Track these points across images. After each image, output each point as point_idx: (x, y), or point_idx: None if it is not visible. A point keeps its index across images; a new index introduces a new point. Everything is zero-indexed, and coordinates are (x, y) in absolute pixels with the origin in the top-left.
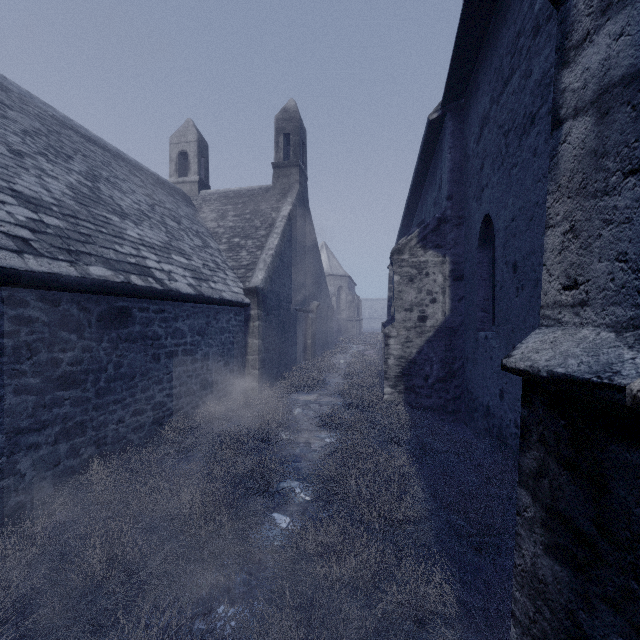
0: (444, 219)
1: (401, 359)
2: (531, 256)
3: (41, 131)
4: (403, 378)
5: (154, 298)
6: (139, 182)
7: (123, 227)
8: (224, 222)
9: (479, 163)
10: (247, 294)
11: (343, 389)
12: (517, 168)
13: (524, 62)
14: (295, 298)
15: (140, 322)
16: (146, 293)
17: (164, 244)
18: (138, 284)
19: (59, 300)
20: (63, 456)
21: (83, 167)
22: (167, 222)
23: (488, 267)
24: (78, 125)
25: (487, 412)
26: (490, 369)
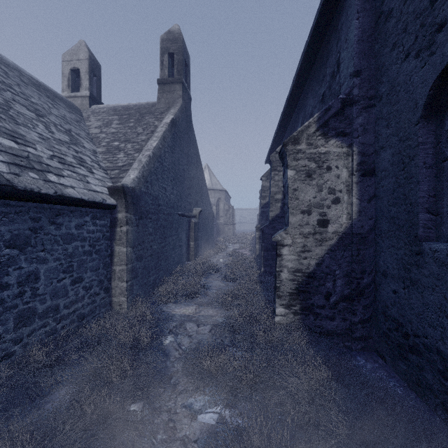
0: (349, 101)
1: (297, 272)
2: None
3: None
4: (299, 296)
5: None
6: None
7: None
8: (107, 129)
9: None
10: (112, 194)
11: (224, 300)
12: None
13: None
14: (178, 203)
15: None
16: None
17: None
18: None
19: None
20: None
21: None
22: (15, 107)
23: (434, 149)
24: None
25: None
26: None
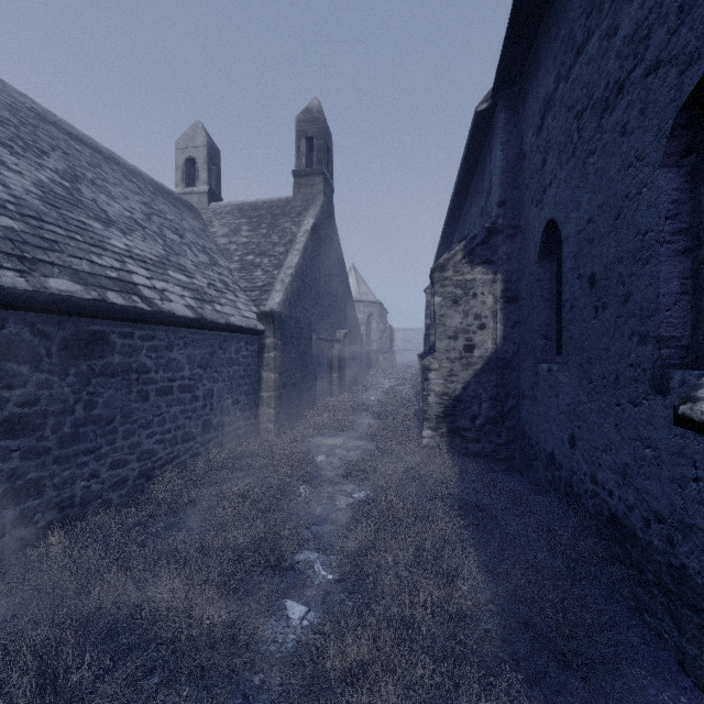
0: (495, 229)
1: (444, 396)
2: (617, 265)
3: (10, 121)
4: (446, 419)
5: (140, 321)
6: (135, 188)
7: (106, 235)
8: (237, 238)
9: (540, 159)
10: (261, 319)
11: (374, 431)
12: (596, 155)
13: (606, 18)
14: (319, 325)
15: (121, 351)
16: (128, 314)
17: (159, 258)
18: (117, 303)
19: (3, 321)
20: (9, 525)
21: (61, 165)
22: (166, 234)
23: (550, 285)
24: (63, 121)
25: (551, 461)
26: (555, 409)
